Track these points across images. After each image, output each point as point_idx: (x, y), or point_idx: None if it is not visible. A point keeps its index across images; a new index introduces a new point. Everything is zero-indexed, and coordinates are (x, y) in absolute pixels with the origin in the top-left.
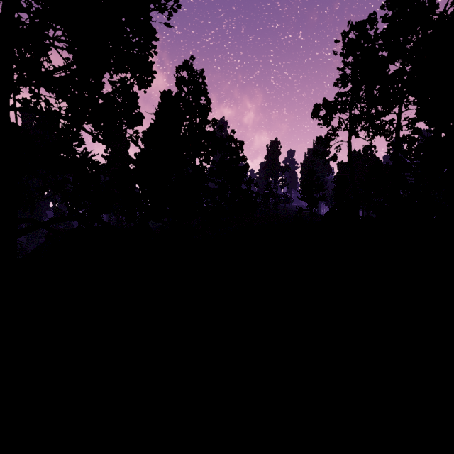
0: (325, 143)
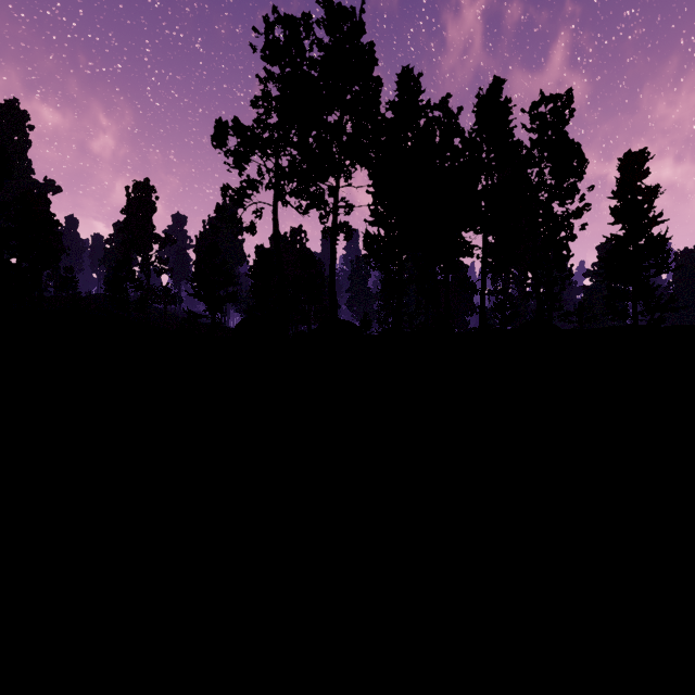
0: (238, 200)
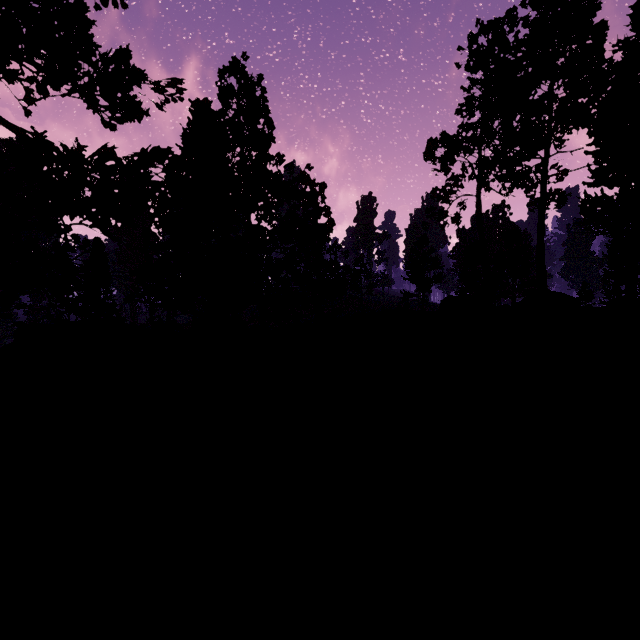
0: (444, 197)
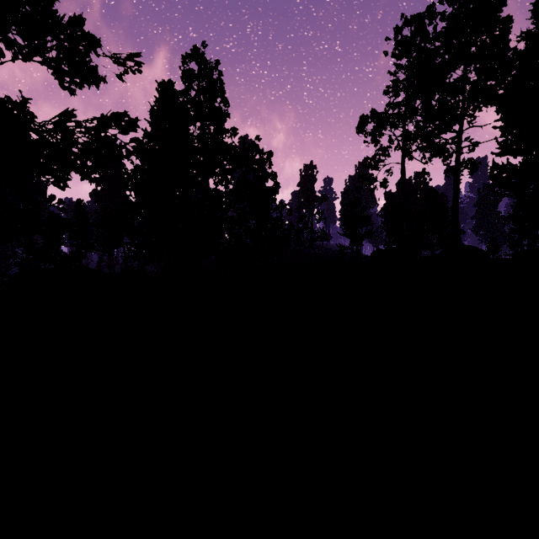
0: (374, 165)
